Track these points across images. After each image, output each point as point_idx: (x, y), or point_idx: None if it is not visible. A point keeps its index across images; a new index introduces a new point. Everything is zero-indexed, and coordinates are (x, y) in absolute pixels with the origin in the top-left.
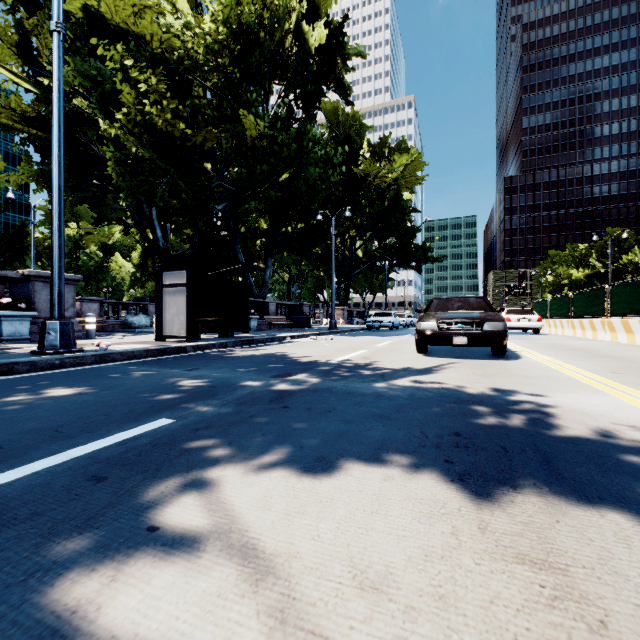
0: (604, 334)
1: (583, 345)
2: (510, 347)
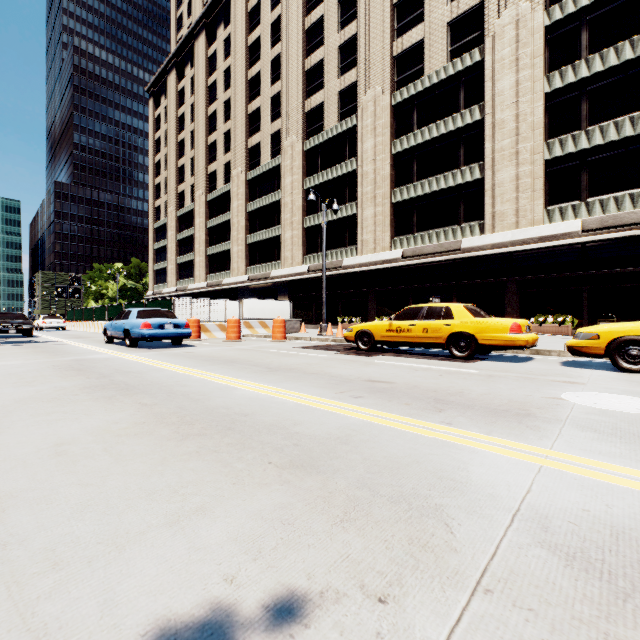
0: (93, 329)
1: (76, 333)
2: (39, 335)
